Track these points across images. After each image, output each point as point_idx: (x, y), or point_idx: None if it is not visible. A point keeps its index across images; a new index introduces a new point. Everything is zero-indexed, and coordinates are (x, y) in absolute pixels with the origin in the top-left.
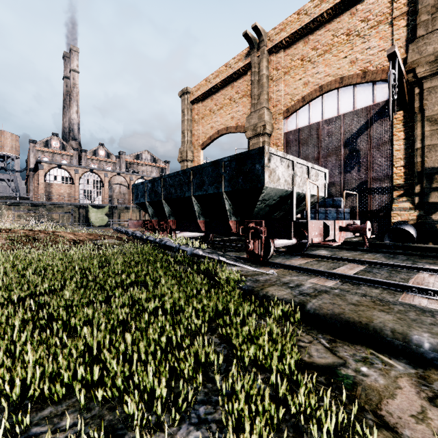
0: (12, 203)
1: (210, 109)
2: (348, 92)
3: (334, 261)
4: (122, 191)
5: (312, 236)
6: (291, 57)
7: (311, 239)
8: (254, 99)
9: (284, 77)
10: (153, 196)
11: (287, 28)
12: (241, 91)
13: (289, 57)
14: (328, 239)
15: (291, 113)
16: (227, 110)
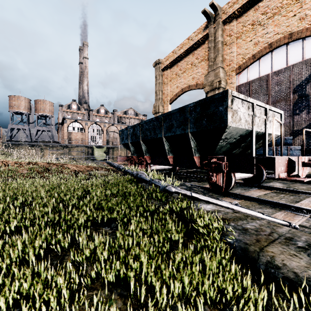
0: (48, 145)
1: (176, 74)
2: (297, 45)
3: (292, 193)
4: (115, 136)
5: (278, 171)
6: (243, 23)
7: (278, 175)
8: (211, 61)
9: (236, 41)
10: (134, 138)
11: (239, 0)
12: (200, 57)
13: (240, 24)
14: (292, 174)
15: (243, 69)
16: (189, 73)
